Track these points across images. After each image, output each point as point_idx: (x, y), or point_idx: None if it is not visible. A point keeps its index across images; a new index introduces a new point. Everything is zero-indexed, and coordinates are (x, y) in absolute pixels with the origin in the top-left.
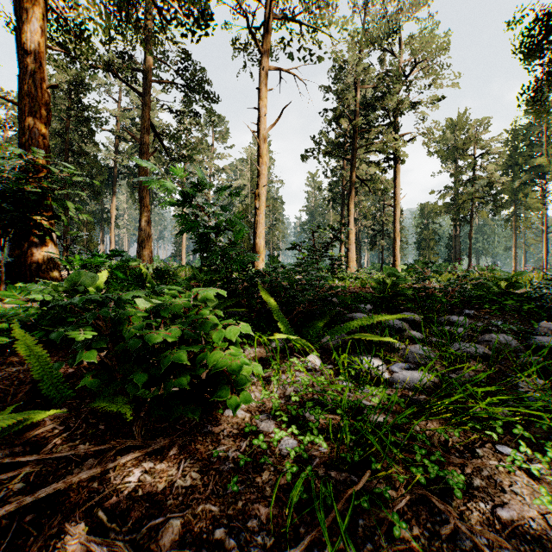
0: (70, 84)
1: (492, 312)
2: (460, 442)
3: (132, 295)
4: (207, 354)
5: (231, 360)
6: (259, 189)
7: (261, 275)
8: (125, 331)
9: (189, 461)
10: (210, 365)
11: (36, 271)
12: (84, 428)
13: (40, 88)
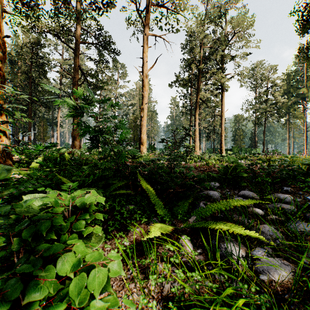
0: (32, 44)
1: (303, 189)
2: None
3: None
4: None
5: None
6: (143, 105)
7: (143, 165)
8: None
9: None
10: None
11: None
12: None
13: None
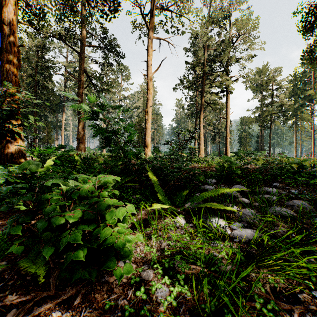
0: (37, 47)
1: (291, 184)
2: (285, 288)
3: (51, 182)
4: (101, 230)
5: (119, 235)
6: (147, 108)
7: (147, 162)
8: (43, 210)
9: (88, 309)
10: (102, 239)
11: (11, 158)
12: (15, 279)
13: (13, 46)
